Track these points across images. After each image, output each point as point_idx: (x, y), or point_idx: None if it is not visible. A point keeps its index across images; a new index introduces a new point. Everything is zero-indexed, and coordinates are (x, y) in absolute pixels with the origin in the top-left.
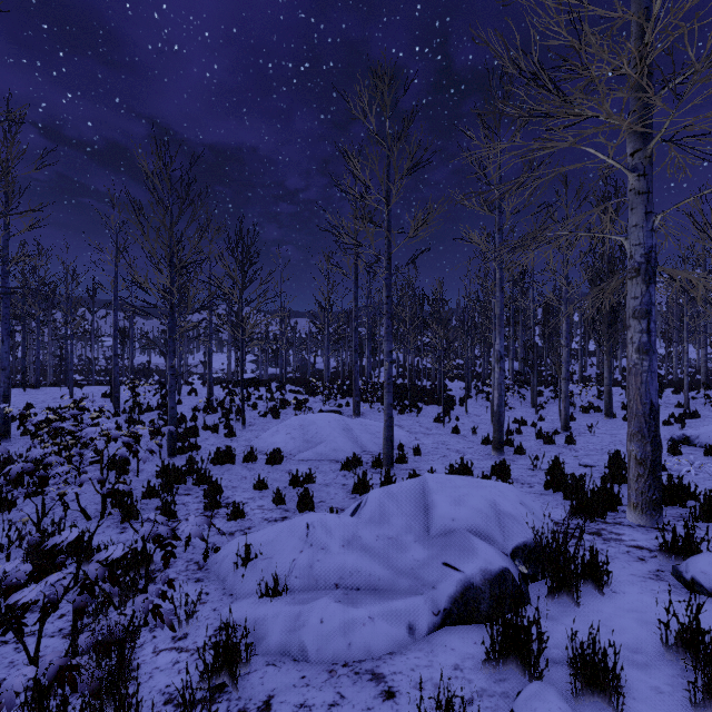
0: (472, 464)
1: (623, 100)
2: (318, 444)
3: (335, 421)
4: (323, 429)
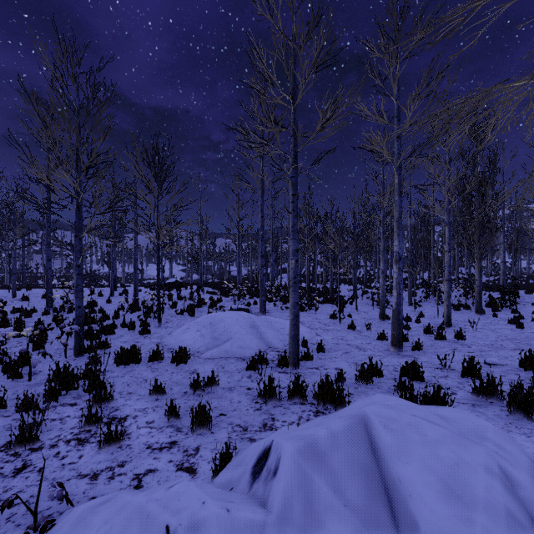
0: (381, 364)
1: None
2: (226, 341)
3: (243, 318)
4: (230, 327)
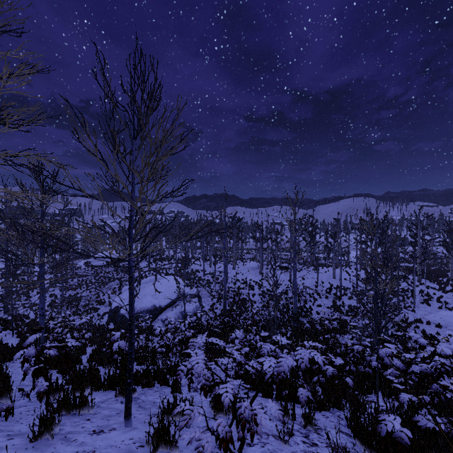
0: None
1: None
2: None
3: None
4: None
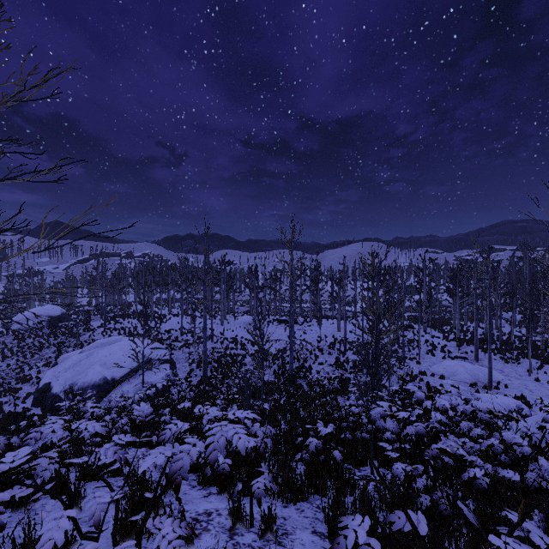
0: (526, 396)
1: None
2: (458, 374)
3: (465, 365)
4: (460, 369)
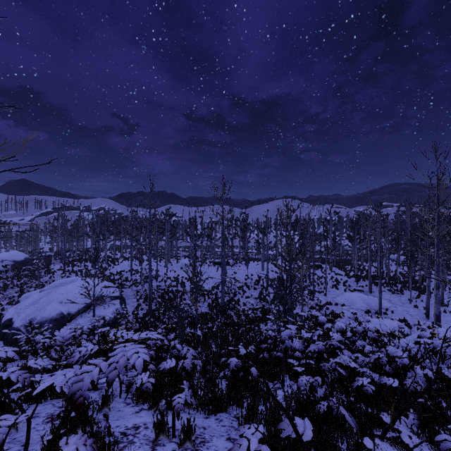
0: (407, 319)
1: (430, 253)
2: (356, 304)
3: (361, 296)
4: (357, 299)
